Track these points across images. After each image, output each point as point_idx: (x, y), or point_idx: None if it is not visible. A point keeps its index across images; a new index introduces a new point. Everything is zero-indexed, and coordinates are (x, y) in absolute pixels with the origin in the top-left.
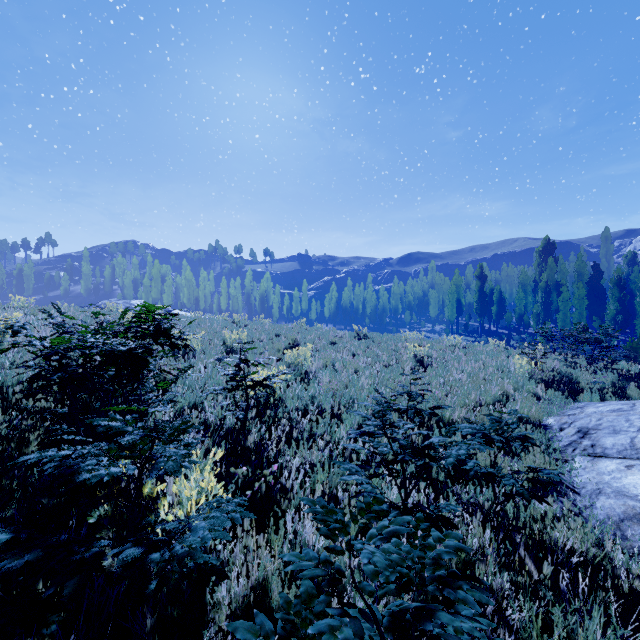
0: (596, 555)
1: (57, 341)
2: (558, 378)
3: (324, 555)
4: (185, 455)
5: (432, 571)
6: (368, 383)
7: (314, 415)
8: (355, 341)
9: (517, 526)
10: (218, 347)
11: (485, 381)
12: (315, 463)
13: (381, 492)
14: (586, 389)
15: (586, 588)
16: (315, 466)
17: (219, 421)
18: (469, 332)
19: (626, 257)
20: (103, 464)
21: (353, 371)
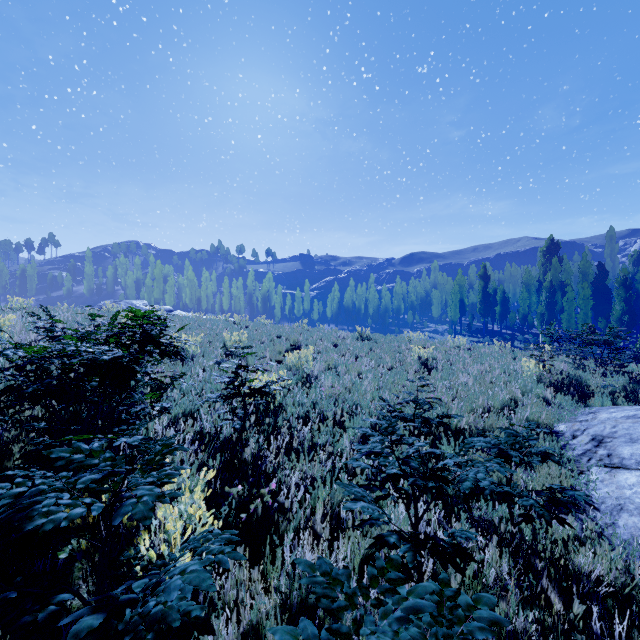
0: (624, 584)
1: (32, 350)
2: (567, 381)
3: (326, 632)
4: (159, 495)
5: (456, 637)
6: (372, 387)
7: (316, 423)
8: (358, 343)
9: (536, 549)
10: (218, 349)
11: (492, 384)
12: (316, 476)
13: (389, 518)
14: (597, 393)
15: (624, 633)
16: (316, 480)
17: (215, 431)
18: (472, 332)
19: (631, 257)
20: (63, 504)
21: (356, 374)
